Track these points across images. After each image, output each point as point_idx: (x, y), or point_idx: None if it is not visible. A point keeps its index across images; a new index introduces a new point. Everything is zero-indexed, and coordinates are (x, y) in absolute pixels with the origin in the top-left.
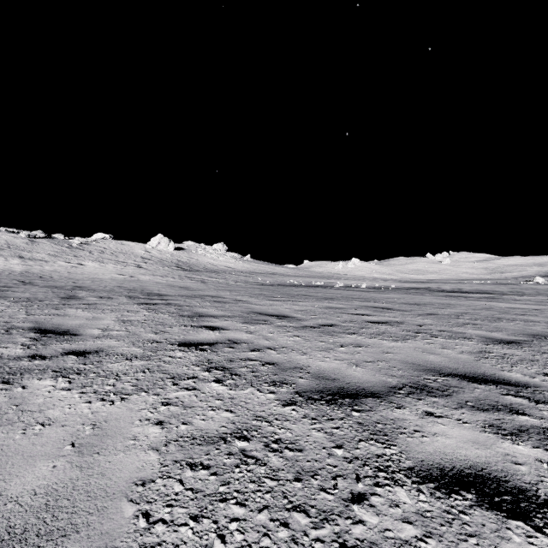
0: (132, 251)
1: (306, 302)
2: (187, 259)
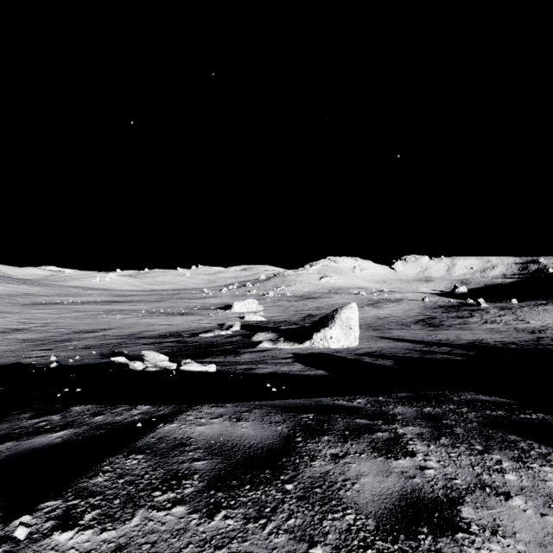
0: None
1: (42, 310)
2: None
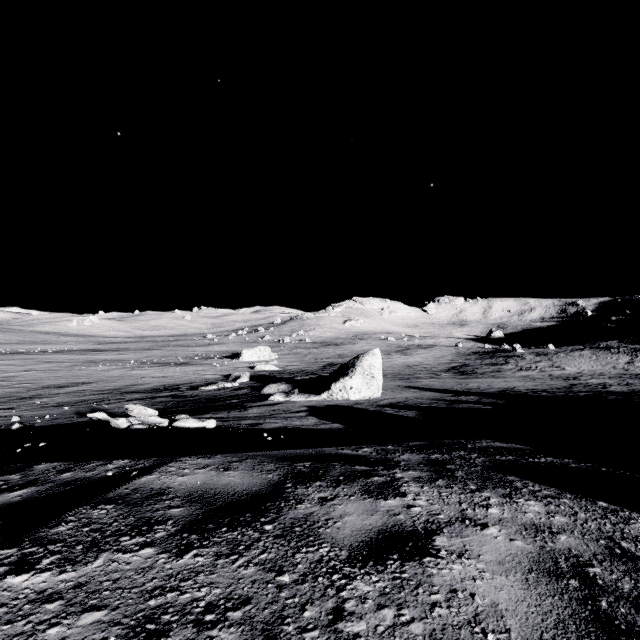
0: None
1: (1, 361)
2: None
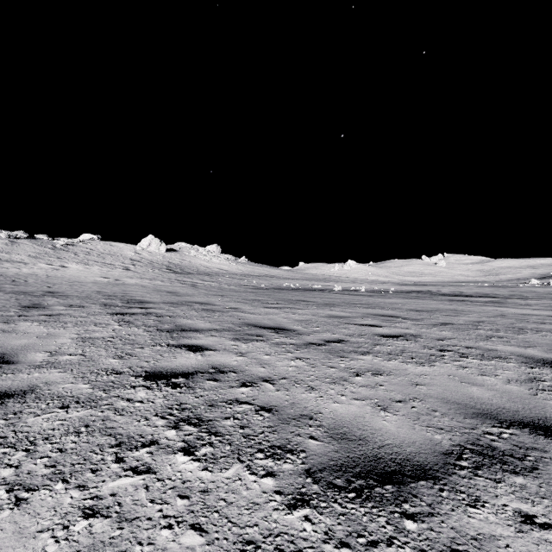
0: (121, 252)
1: (306, 310)
2: (179, 260)
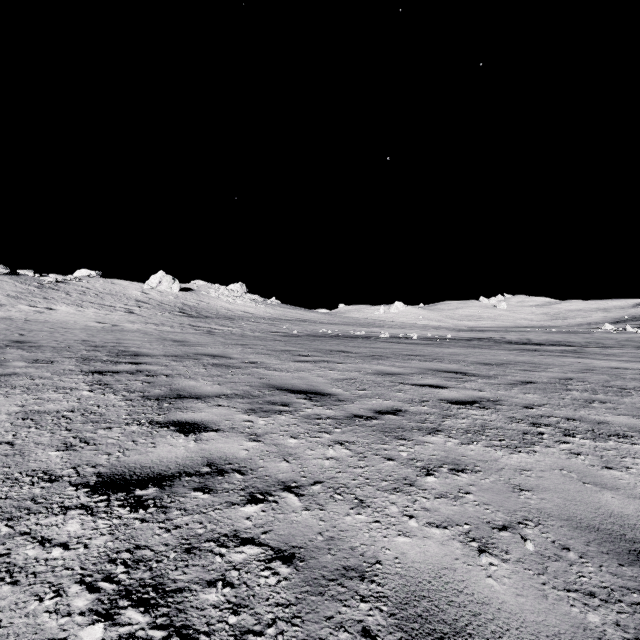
0: (124, 292)
1: (348, 364)
2: (196, 302)
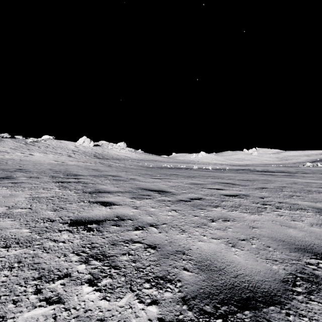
0: (66, 146)
1: (177, 180)
2: (101, 151)
